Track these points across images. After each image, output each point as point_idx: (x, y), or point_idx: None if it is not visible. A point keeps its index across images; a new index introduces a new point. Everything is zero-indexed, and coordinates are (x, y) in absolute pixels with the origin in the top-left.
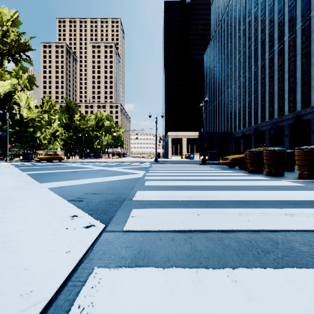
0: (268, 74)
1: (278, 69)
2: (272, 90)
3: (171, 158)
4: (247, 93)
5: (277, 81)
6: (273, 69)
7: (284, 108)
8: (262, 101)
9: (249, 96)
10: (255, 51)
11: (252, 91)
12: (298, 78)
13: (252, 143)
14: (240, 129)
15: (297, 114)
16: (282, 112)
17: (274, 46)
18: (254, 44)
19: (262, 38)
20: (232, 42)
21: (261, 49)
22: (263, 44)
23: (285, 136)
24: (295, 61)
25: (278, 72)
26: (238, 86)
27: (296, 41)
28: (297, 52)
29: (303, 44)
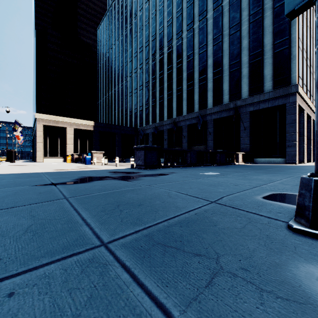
0: (187, 58)
1: (200, 52)
2: (192, 77)
3: (43, 161)
4: (158, 80)
5: (199, 67)
6: (193, 52)
7: (207, 100)
8: (179, 91)
9: (161, 83)
10: (169, 28)
11: (165, 78)
12: (225, 65)
13: (165, 141)
14: (149, 124)
15: (225, 107)
16: (205, 105)
17: (195, 24)
18: (167, 20)
19: (179, 12)
20: (137, 15)
21: (177, 26)
22: (180, 21)
23: (209, 134)
24: (222, 43)
25: (200, 56)
26: (145, 70)
27: (223, 20)
28: (224, 33)
29: (232, 23)
